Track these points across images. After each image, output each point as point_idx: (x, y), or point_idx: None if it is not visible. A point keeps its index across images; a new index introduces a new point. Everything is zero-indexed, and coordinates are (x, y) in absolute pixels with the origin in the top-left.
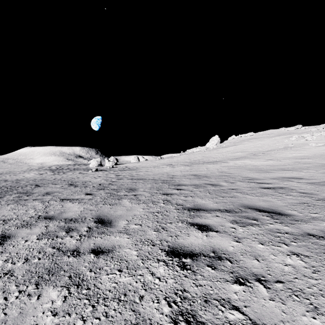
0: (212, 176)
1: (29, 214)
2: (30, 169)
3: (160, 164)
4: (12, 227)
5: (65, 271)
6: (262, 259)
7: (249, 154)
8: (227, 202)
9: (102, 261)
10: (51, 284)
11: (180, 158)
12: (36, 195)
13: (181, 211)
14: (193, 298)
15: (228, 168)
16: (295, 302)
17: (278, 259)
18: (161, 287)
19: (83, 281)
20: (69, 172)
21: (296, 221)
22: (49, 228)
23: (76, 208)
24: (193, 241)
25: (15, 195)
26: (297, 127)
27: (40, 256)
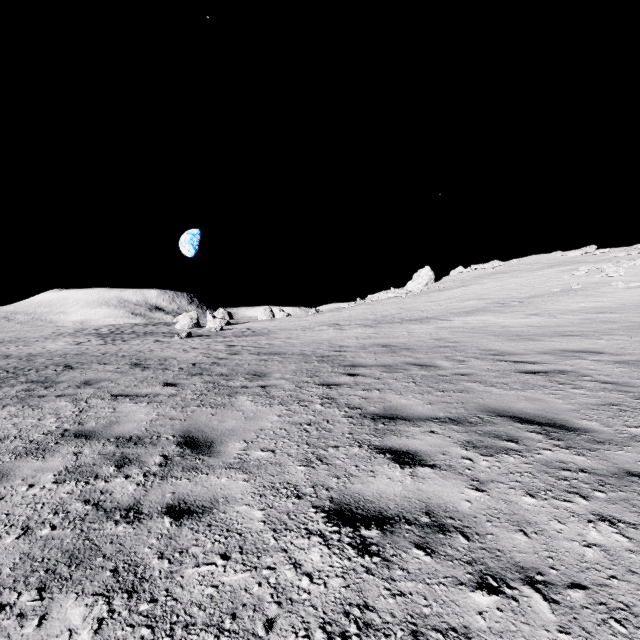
0: (420, 348)
1: (44, 426)
2: (57, 333)
3: (315, 323)
4: (5, 456)
5: (105, 557)
6: (534, 530)
7: (492, 303)
8: (452, 402)
9: (188, 534)
10: (71, 588)
11: (355, 312)
12: (63, 387)
13: (358, 421)
14: (386, 625)
15: (452, 331)
16: (618, 639)
17: (568, 530)
18: (314, 598)
19: (142, 581)
20: (135, 339)
21: (600, 444)
22: (81, 457)
23: (143, 415)
24: (384, 489)
25: (21, 387)
26: (588, 251)
27: (57, 522)
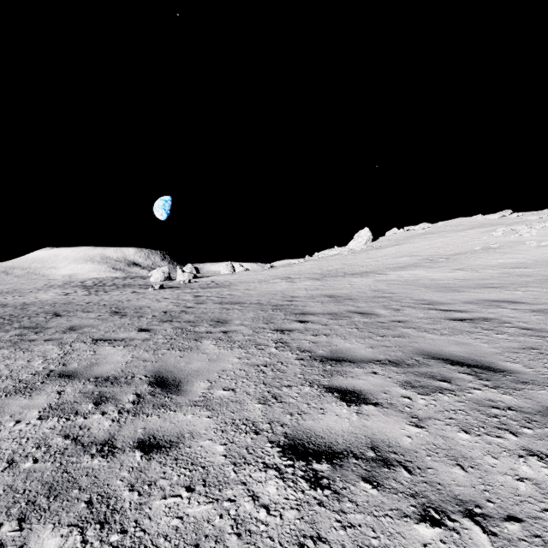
0: (361, 298)
1: (32, 367)
2: (48, 285)
3: (270, 277)
4: None
5: (81, 489)
6: (470, 465)
7: (422, 259)
8: (390, 346)
9: (157, 468)
10: (49, 518)
11: (304, 267)
12: (51, 332)
13: (308, 363)
14: None
15: (388, 284)
16: None
17: (501, 465)
18: (270, 530)
19: (114, 512)
20: (115, 290)
21: (524, 384)
22: (64, 395)
23: (119, 357)
24: (333, 425)
25: (15, 332)
26: (504, 214)
27: (39, 455)
